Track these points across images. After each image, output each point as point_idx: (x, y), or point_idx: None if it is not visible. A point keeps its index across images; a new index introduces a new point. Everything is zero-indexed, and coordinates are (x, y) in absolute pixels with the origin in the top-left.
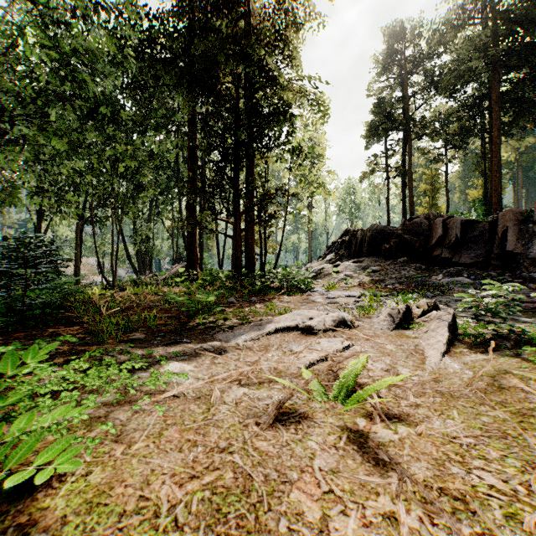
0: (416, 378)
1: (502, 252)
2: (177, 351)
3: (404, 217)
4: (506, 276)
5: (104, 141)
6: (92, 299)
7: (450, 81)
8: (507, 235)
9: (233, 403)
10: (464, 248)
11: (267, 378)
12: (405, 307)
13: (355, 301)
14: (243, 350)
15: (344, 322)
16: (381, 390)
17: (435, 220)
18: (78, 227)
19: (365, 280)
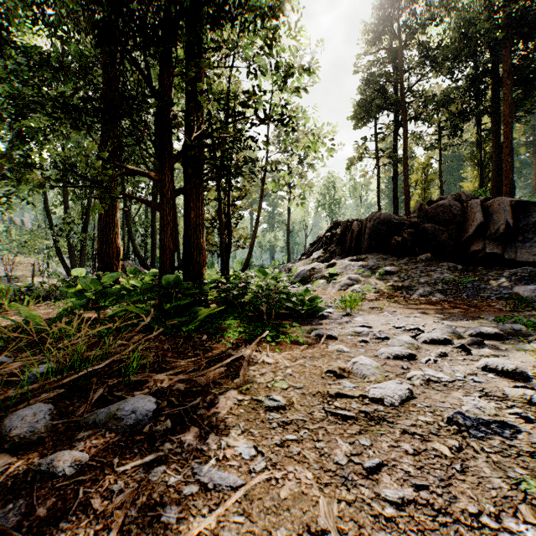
0: None
1: None
2: None
3: (396, 210)
4: None
5: None
6: None
7: (457, 46)
8: None
9: None
10: (517, 240)
11: None
12: None
13: (525, 392)
14: None
15: None
16: None
17: (469, 202)
18: None
19: (381, 287)
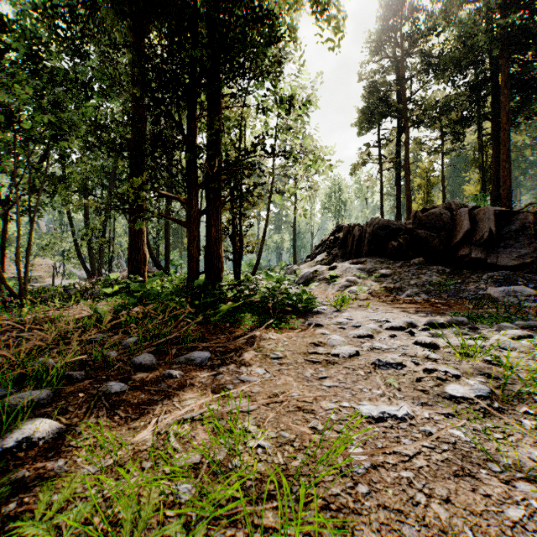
0: None
1: None
2: None
3: (399, 213)
4: None
5: None
6: None
7: (455, 57)
8: None
9: None
10: (500, 245)
11: None
12: None
13: (427, 353)
14: None
15: None
16: None
17: (458, 211)
18: None
19: (375, 288)
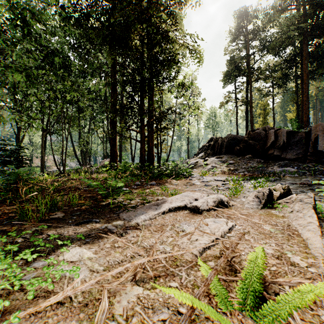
0: (314, 271)
1: (314, 151)
2: (85, 231)
3: (247, 130)
4: (318, 167)
5: (57, 80)
6: (43, 182)
7: (276, 44)
8: (317, 140)
9: (123, 317)
10: (288, 149)
11: (163, 270)
12: (268, 191)
13: (223, 184)
14: (141, 230)
15: (222, 203)
16: (287, 290)
17: (269, 131)
18: (43, 136)
19: (225, 170)
